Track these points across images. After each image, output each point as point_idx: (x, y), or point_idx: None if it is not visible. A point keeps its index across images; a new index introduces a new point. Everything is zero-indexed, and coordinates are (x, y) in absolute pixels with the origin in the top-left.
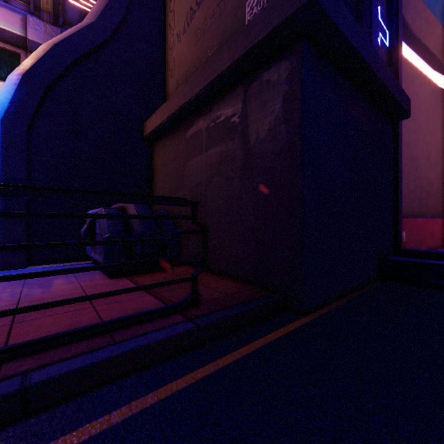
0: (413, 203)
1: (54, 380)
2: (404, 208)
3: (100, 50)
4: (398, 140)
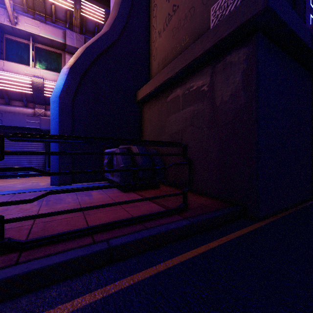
0: None
1: (123, 245)
2: None
3: (111, 47)
4: None
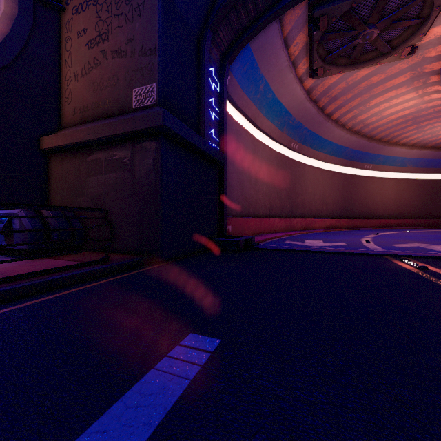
0: (241, 209)
1: (59, 279)
2: (235, 212)
3: None
4: (224, 174)
